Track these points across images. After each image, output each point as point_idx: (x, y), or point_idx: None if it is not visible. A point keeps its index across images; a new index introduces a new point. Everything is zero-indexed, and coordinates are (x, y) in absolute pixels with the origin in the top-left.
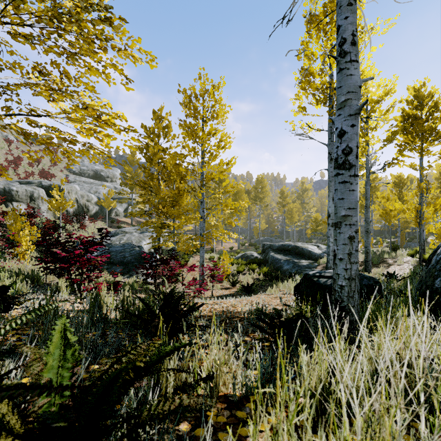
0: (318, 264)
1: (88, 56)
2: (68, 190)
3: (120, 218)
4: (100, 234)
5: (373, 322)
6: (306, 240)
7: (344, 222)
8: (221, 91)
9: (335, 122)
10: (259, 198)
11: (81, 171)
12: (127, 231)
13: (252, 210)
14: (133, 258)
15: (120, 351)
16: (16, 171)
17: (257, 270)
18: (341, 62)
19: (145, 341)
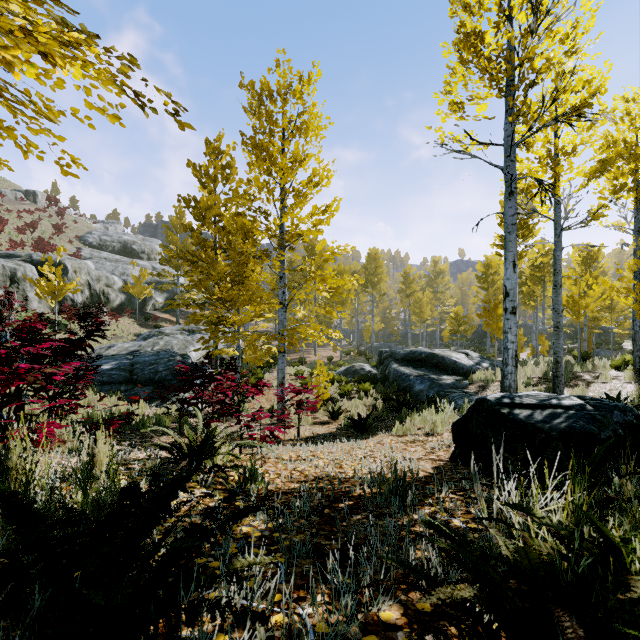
0: (469, 382)
1: None
2: (75, 268)
3: (161, 313)
4: (83, 326)
5: None
6: (441, 346)
7: None
8: (314, 88)
9: None
10: (371, 284)
11: (102, 243)
12: (167, 332)
13: (361, 302)
14: (170, 374)
15: None
16: None
17: (371, 392)
18: None
19: None
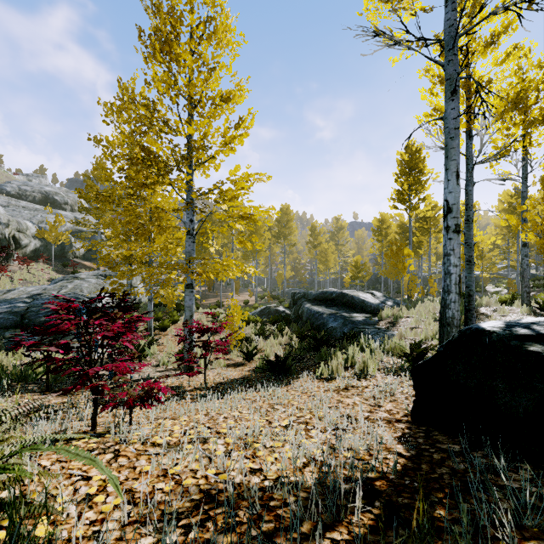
0: (378, 318)
1: None
2: None
3: (82, 261)
4: None
5: None
6: None
7: None
8: None
9: None
10: (284, 235)
11: (21, 193)
12: (83, 277)
13: (274, 253)
14: None
15: None
16: None
17: (286, 331)
18: None
19: None
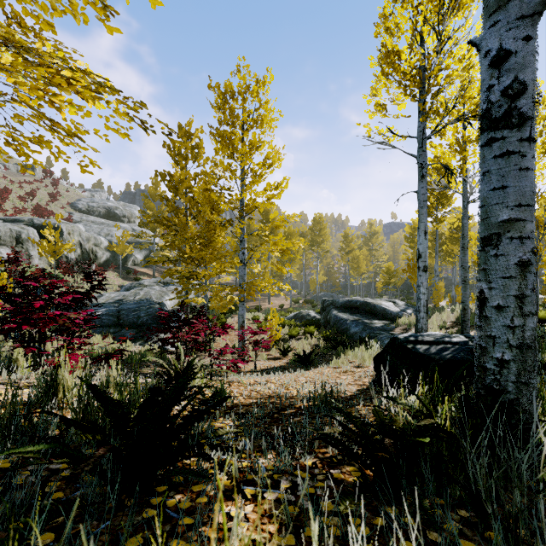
0: (395, 325)
1: None
2: (69, 231)
3: (140, 268)
4: (89, 281)
5: None
6: (376, 296)
7: (506, 233)
8: (268, 88)
9: (483, 44)
10: (317, 243)
11: (89, 209)
12: (146, 284)
13: (308, 258)
14: (150, 319)
15: None
16: (1, 207)
17: (315, 334)
18: None
19: None
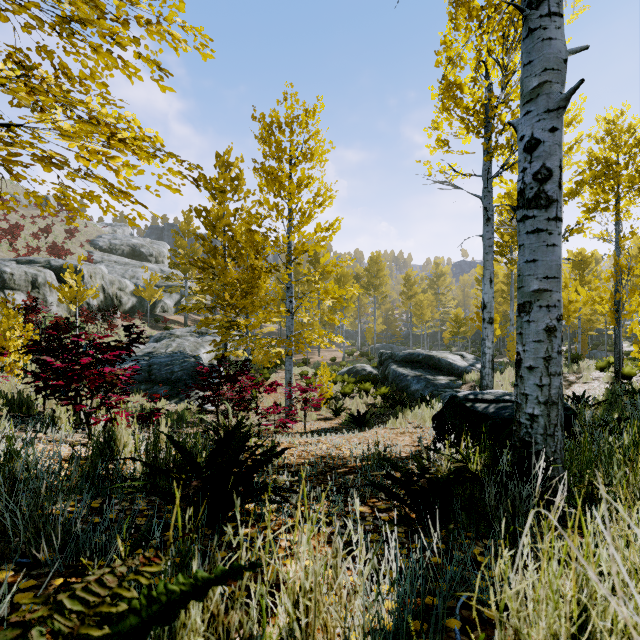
0: (462, 382)
1: (91, 23)
2: (90, 273)
3: (169, 315)
4: (127, 335)
5: (588, 479)
6: (443, 347)
7: (536, 302)
8: (318, 118)
9: (518, 128)
10: (374, 286)
11: (112, 247)
12: (178, 334)
13: (363, 304)
14: (185, 374)
15: (77, 575)
16: (12, 246)
17: (372, 391)
18: (532, 17)
19: (126, 560)
